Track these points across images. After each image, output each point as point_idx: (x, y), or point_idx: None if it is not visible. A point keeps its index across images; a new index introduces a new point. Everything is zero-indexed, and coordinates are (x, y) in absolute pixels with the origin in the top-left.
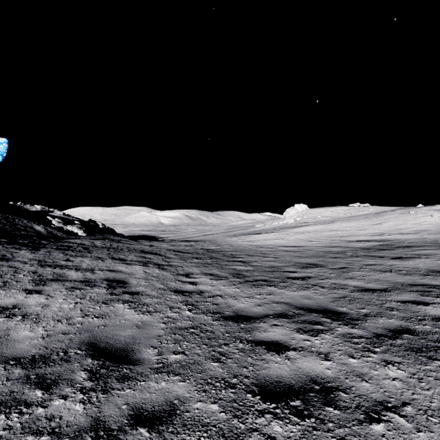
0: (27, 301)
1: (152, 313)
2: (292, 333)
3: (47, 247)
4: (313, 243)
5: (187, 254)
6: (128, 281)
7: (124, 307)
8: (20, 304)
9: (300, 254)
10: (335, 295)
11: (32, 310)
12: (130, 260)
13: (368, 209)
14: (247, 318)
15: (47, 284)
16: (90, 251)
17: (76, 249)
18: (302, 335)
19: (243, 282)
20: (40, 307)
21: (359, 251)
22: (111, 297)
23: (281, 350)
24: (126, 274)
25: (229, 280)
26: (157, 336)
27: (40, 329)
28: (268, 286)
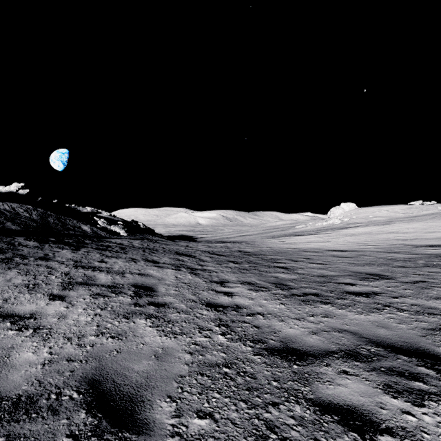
0: (47, 309)
1: (177, 336)
2: (377, 394)
3: (88, 247)
4: (368, 247)
5: (222, 256)
6: (156, 288)
7: (145, 324)
8: (38, 312)
9: (355, 261)
10: (423, 324)
11: (47, 322)
12: (163, 263)
13: (435, 207)
14: (300, 355)
15: (74, 289)
16: (126, 251)
17: (113, 250)
18: (396, 401)
19: (288, 296)
20: (56, 318)
21: (435, 260)
22: (134, 309)
23: (367, 429)
24: (156, 279)
25: (272, 293)
26: (178, 376)
27: (45, 351)
28: (322, 303)
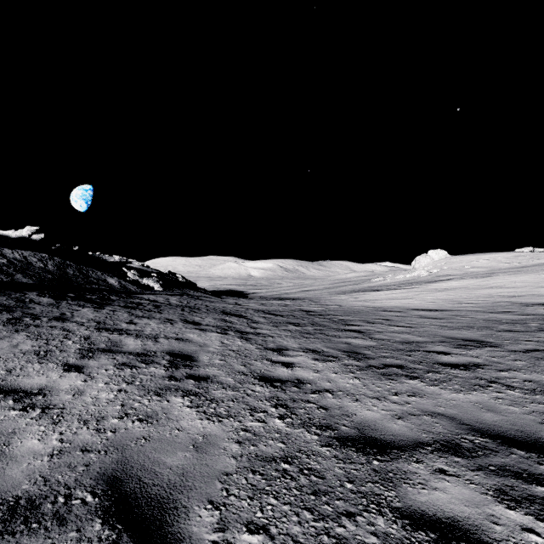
0: (60, 383)
1: (223, 420)
2: (487, 502)
3: (114, 305)
4: (465, 305)
5: (280, 317)
6: (197, 357)
7: (182, 404)
8: (49, 387)
9: (448, 323)
10: (542, 406)
11: (59, 399)
12: (205, 325)
13: None
14: (382, 446)
15: (94, 357)
16: (161, 310)
17: (145, 308)
18: (514, 513)
19: (364, 368)
20: (70, 395)
21: None
22: (168, 383)
23: None
24: (197, 346)
25: (343, 363)
26: (222, 474)
27: (54, 437)
28: (408, 378)
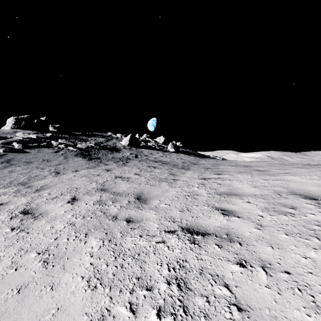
0: None
1: None
2: None
3: None
4: None
5: None
6: None
7: None
8: None
9: None
10: None
11: None
12: None
13: None
14: None
15: None
16: None
17: None
18: None
19: None
20: None
21: None
22: None
23: None
24: None
25: None
26: None
27: None
28: None
